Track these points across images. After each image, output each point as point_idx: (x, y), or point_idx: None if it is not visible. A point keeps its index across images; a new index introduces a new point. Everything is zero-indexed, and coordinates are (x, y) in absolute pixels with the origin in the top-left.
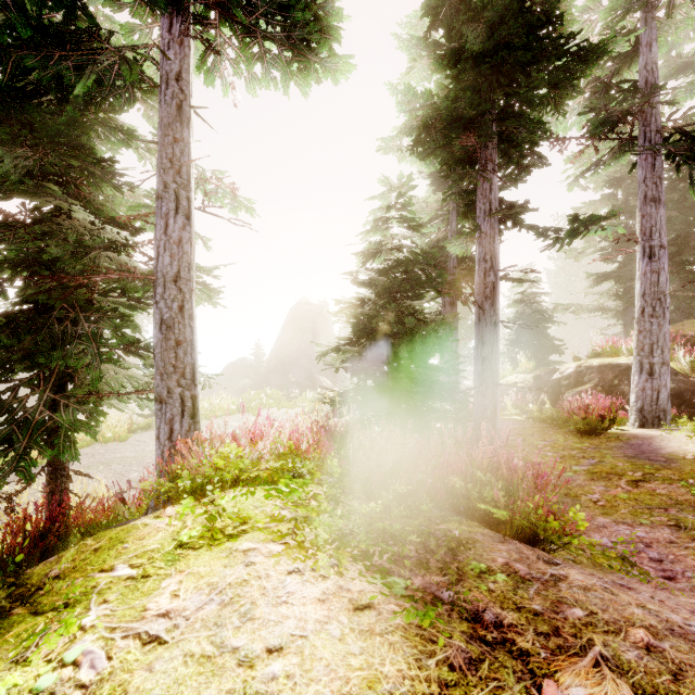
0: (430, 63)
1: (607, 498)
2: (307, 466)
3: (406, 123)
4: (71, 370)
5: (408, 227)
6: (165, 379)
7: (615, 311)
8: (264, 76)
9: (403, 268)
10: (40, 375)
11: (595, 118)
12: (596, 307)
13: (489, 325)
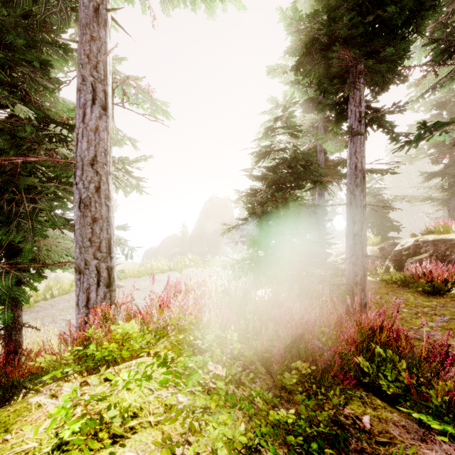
0: None
1: None
2: (209, 337)
3: (293, 43)
4: (20, 243)
5: (291, 134)
6: (83, 252)
7: (441, 200)
8: None
9: (287, 165)
10: None
11: (438, 48)
12: (426, 197)
13: (359, 207)
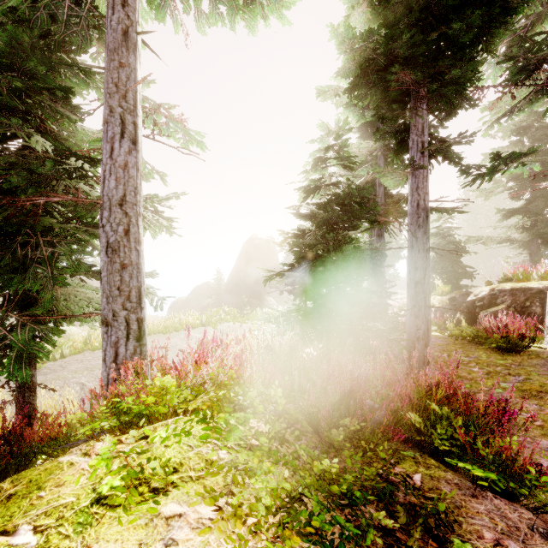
0: (367, 11)
1: (543, 418)
2: (251, 394)
3: (345, 64)
4: (35, 293)
5: (345, 165)
6: (111, 302)
7: (521, 241)
8: (212, 13)
9: (340, 202)
10: (5, 297)
11: (514, 66)
12: (504, 239)
13: (421, 251)
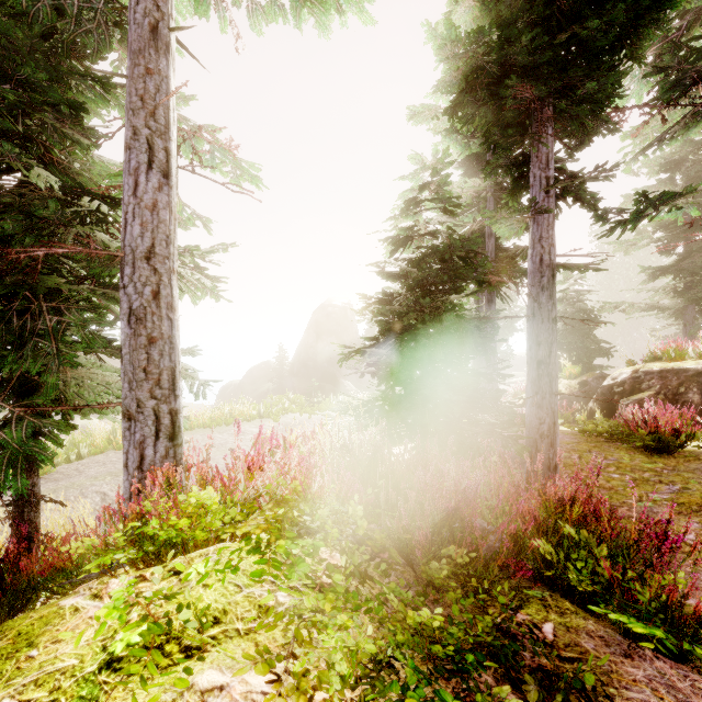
0: (474, 7)
1: None
2: (321, 512)
3: (446, 75)
4: (37, 375)
5: (445, 209)
6: (134, 388)
7: (673, 309)
8: (270, 5)
9: (439, 257)
10: None
11: (666, 80)
12: (651, 306)
13: (546, 321)
